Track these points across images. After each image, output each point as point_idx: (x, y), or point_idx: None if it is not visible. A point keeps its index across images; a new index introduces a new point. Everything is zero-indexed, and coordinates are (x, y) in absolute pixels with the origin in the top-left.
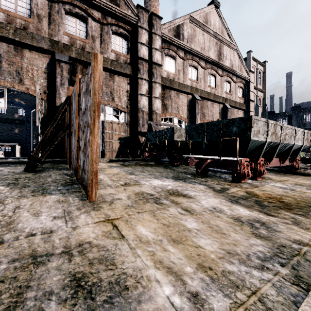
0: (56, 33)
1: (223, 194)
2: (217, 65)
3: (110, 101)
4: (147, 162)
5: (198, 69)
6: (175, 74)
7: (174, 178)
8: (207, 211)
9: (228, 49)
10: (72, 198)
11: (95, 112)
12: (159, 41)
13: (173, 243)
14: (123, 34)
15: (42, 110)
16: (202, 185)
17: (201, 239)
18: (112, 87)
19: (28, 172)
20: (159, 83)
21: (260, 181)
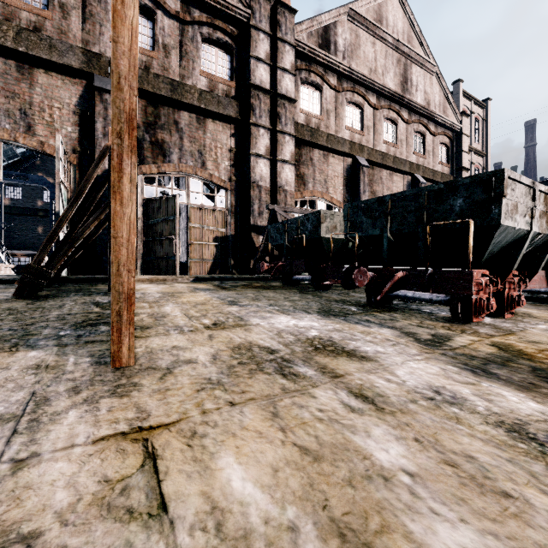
0: (95, 39)
1: (443, 351)
2: (401, 101)
3: (198, 168)
4: (268, 282)
5: (363, 109)
6: (321, 118)
7: (321, 312)
8: (420, 401)
9: (420, 72)
10: (76, 357)
11: (121, 138)
12: (290, 55)
13: (338, 545)
14: (222, 43)
15: (68, 183)
16: (386, 328)
17: (438, 523)
18: (203, 142)
19: (22, 299)
20: (291, 135)
21: (511, 321)
